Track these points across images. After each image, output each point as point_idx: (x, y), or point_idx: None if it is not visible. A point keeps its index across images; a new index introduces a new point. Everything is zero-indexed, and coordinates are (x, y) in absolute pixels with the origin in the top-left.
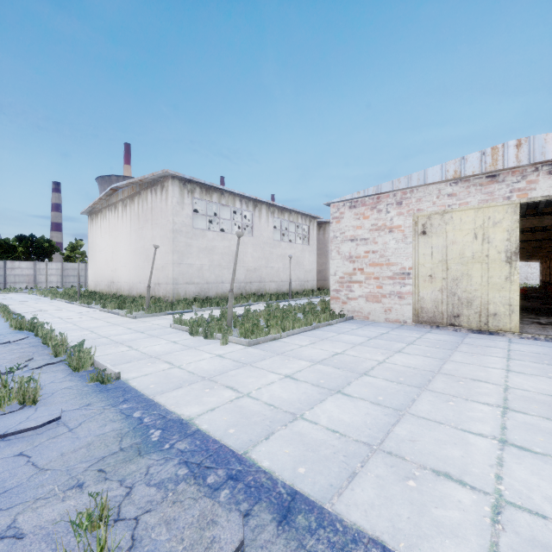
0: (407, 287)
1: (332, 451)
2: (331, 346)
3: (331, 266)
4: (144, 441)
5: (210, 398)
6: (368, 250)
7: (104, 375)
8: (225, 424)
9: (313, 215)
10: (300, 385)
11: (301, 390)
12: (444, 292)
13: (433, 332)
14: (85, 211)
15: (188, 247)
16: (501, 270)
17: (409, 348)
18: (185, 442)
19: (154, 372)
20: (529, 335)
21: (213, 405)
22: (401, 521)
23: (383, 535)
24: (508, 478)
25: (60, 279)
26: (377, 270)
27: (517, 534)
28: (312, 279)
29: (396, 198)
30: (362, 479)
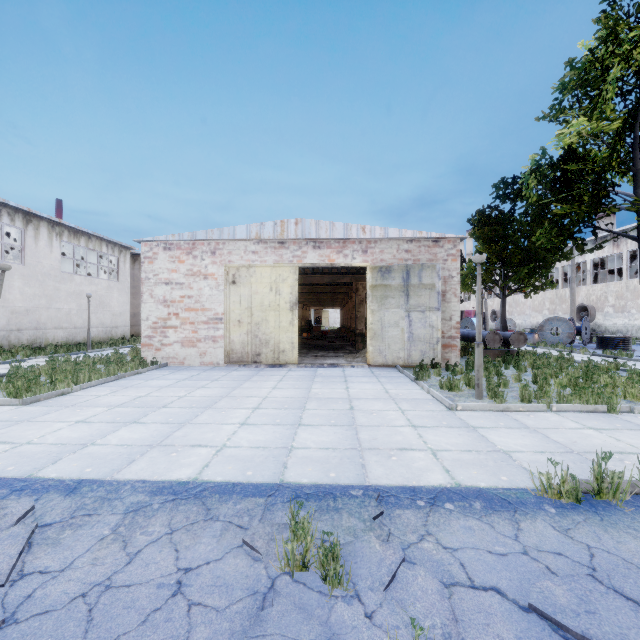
0: (220, 331)
1: (118, 455)
2: (136, 391)
3: (143, 310)
4: None
5: None
6: (184, 295)
7: None
8: (1, 466)
9: (125, 244)
10: (94, 425)
11: (94, 428)
12: (250, 335)
13: (239, 370)
14: None
15: None
16: (287, 316)
17: (212, 384)
18: None
19: None
20: (303, 365)
21: None
22: (160, 469)
23: (145, 477)
24: (234, 438)
25: None
26: (193, 315)
27: (223, 456)
28: (124, 324)
29: (210, 247)
30: (139, 461)
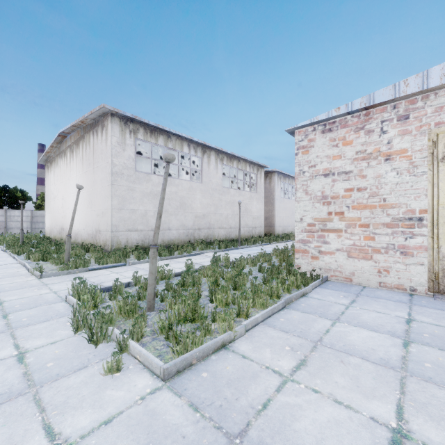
0: (417, 239)
1: None
2: (349, 379)
3: (296, 209)
4: None
5: None
6: (351, 187)
7: None
8: None
9: (260, 163)
10: None
11: None
12: None
13: None
14: (41, 160)
15: (130, 192)
16: None
17: None
18: None
19: None
20: None
21: None
22: None
23: None
24: None
25: (30, 225)
26: (365, 214)
27: None
28: (259, 225)
29: (397, 111)
30: None
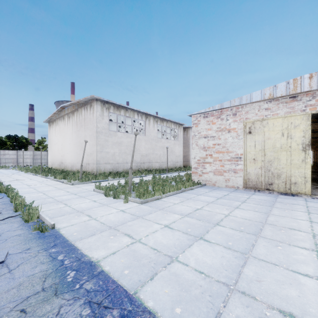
0: (239, 166)
1: (200, 291)
2: (193, 203)
3: (192, 153)
4: (61, 281)
5: (113, 244)
6: (215, 143)
7: (43, 226)
8: (122, 266)
9: (180, 123)
10: (175, 233)
11: (175, 237)
12: (263, 169)
13: (256, 194)
14: (46, 121)
15: (106, 142)
16: (299, 155)
17: (243, 205)
18: (91, 282)
19: (78, 222)
20: (317, 196)
21: (115, 249)
22: None
23: None
24: None
25: (32, 161)
26: (220, 155)
27: None
28: (180, 160)
29: (232, 111)
30: None
